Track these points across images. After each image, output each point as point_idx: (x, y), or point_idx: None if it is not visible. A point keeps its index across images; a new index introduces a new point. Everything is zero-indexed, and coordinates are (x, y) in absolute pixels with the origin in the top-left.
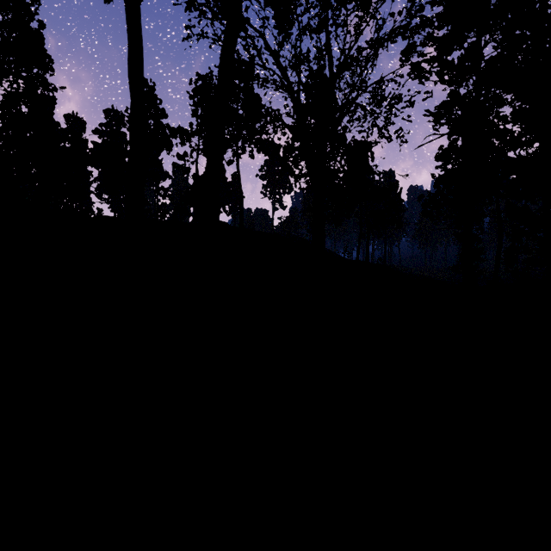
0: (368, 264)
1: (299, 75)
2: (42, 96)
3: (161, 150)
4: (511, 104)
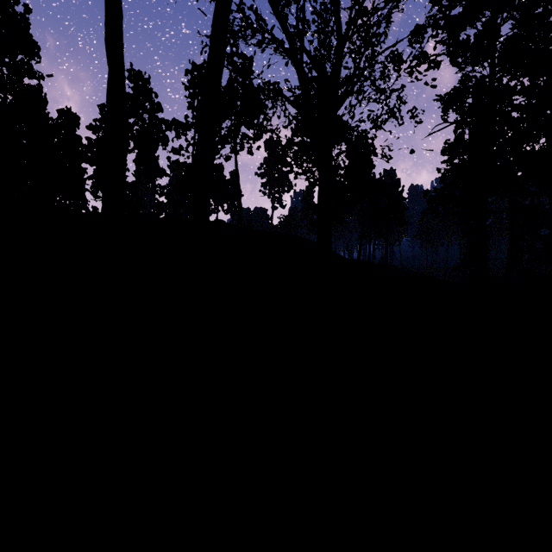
0: (370, 263)
1: (302, 37)
2: (27, 84)
3: (156, 145)
4: (525, 92)
